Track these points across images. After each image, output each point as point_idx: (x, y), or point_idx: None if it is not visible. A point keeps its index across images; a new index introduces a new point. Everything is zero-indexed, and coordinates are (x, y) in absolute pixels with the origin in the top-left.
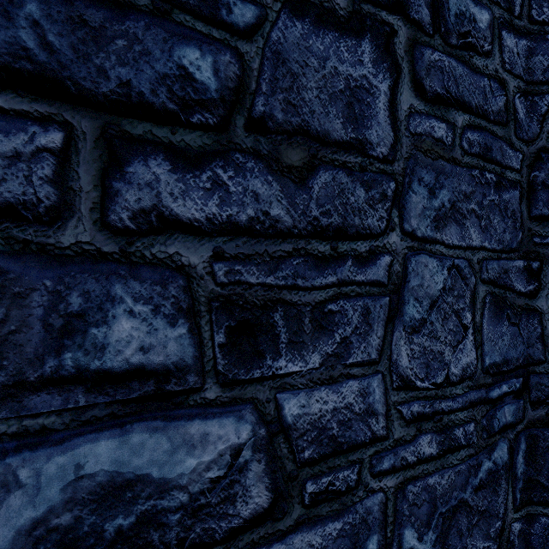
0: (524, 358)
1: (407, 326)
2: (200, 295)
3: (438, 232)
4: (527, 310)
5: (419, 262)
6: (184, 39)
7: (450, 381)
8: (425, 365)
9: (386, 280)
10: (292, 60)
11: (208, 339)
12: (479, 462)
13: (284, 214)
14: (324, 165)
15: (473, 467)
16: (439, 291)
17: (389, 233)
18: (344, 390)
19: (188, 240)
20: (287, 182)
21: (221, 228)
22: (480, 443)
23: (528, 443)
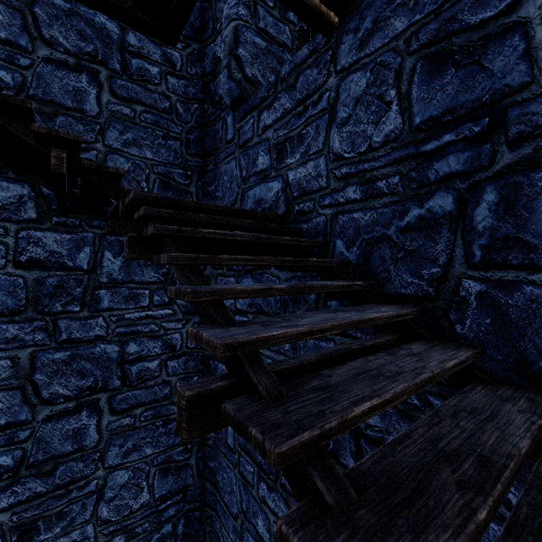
0: (184, 485)
1: (107, 500)
2: (6, 528)
3: (126, 459)
4: (186, 465)
5: (114, 475)
6: (0, 455)
7: (133, 511)
8: (117, 511)
9: (95, 489)
10: (46, 437)
11: (10, 540)
12: (152, 536)
13: (43, 488)
14: (62, 464)
15: (148, 539)
16: (126, 480)
17: (97, 472)
18: (72, 535)
19: (2, 514)
20: (44, 477)
21: (15, 505)
22: (153, 529)
23: (186, 519)
